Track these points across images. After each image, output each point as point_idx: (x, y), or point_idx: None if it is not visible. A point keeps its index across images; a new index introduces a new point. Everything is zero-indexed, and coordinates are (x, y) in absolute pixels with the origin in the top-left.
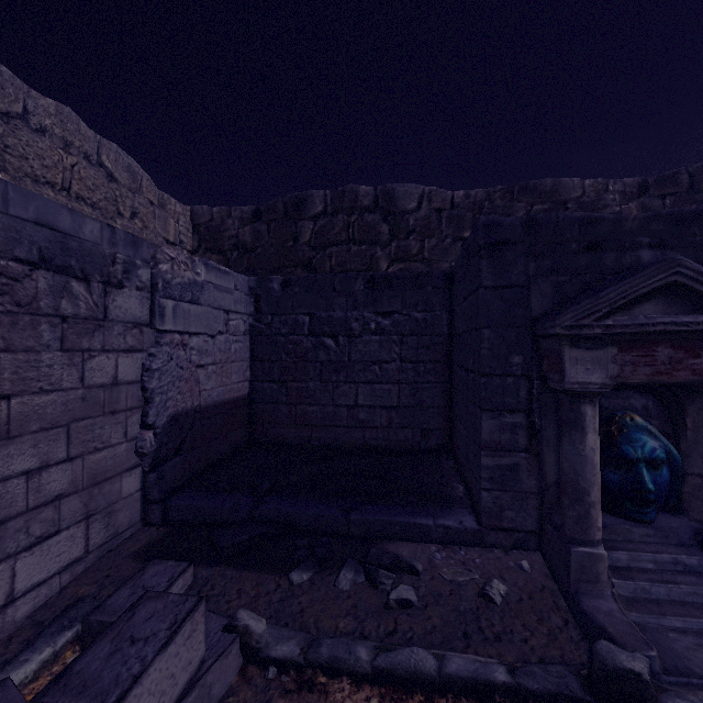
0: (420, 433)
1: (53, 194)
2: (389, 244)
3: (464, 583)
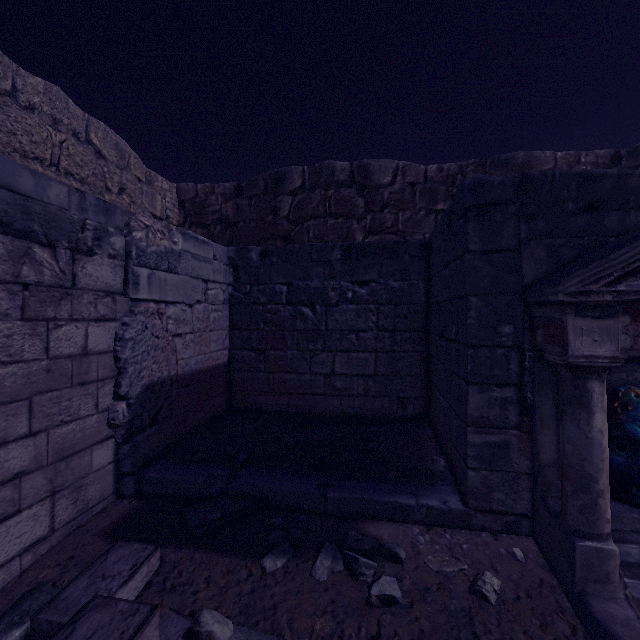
0: (396, 401)
1: (41, 169)
2: (364, 217)
3: (452, 575)
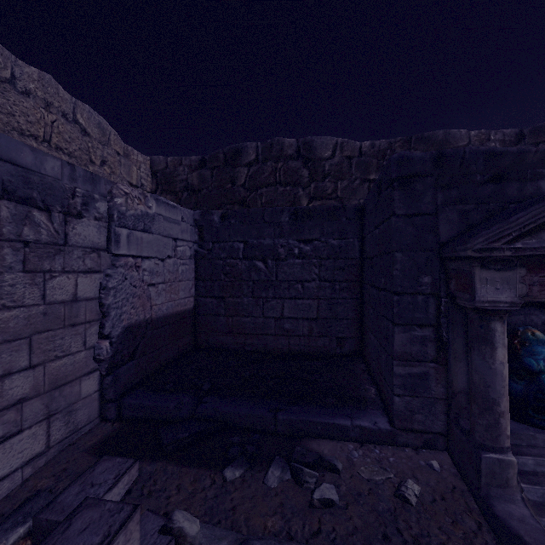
0: (335, 340)
1: (36, 145)
2: (309, 185)
3: (380, 482)
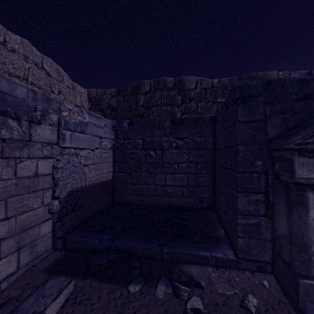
0: (198, 199)
1: (18, 82)
2: (181, 105)
3: (230, 296)
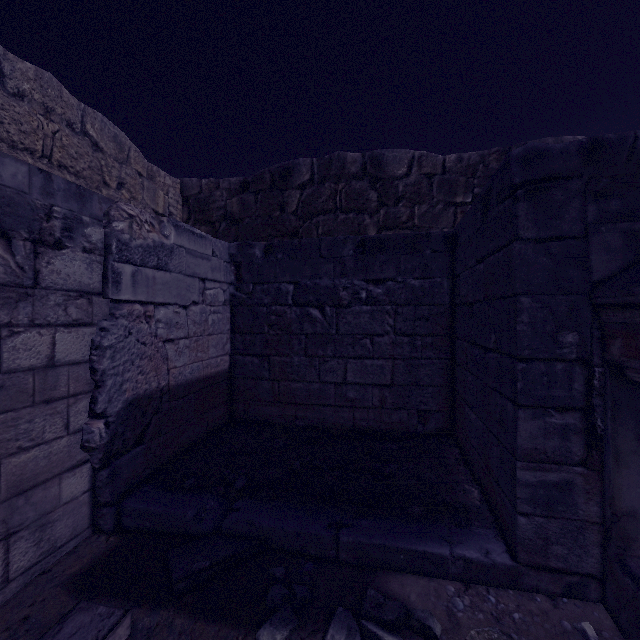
0: (416, 415)
1: (31, 161)
2: (377, 211)
3: None
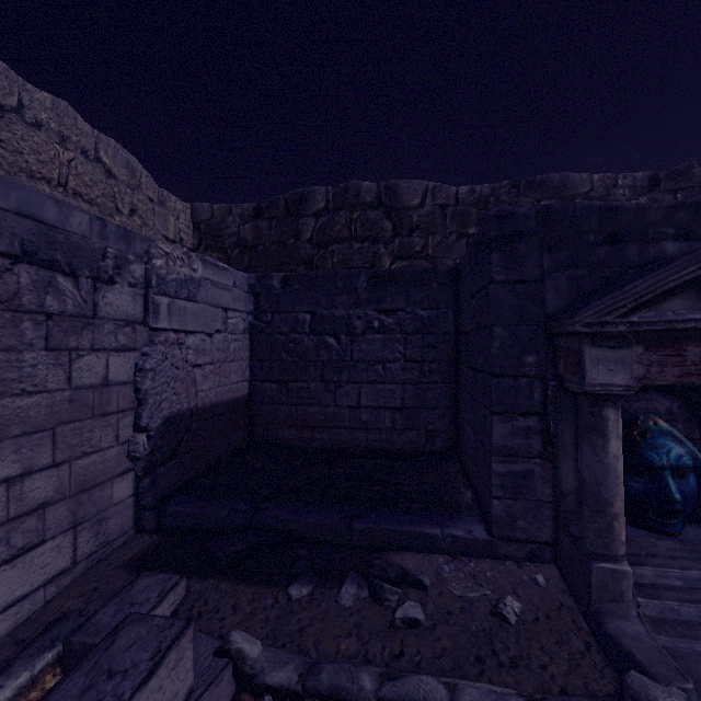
0: (424, 435)
1: (49, 190)
2: (392, 241)
3: (475, 600)
